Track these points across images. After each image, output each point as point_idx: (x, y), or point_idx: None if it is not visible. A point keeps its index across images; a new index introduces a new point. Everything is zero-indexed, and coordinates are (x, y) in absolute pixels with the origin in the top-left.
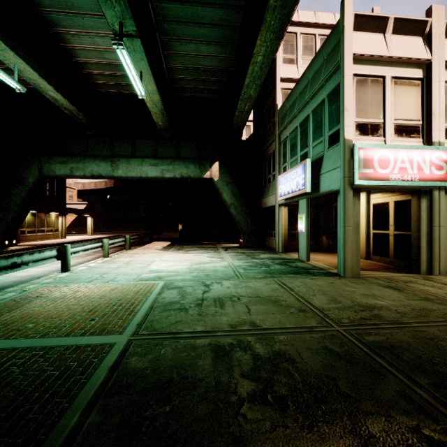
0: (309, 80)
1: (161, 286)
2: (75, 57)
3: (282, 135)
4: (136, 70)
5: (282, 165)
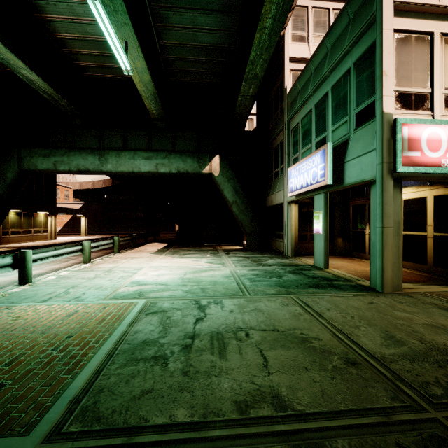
0: (328, 50)
1: (139, 309)
2: (54, 32)
3: (292, 122)
4: (117, 35)
5: (292, 156)
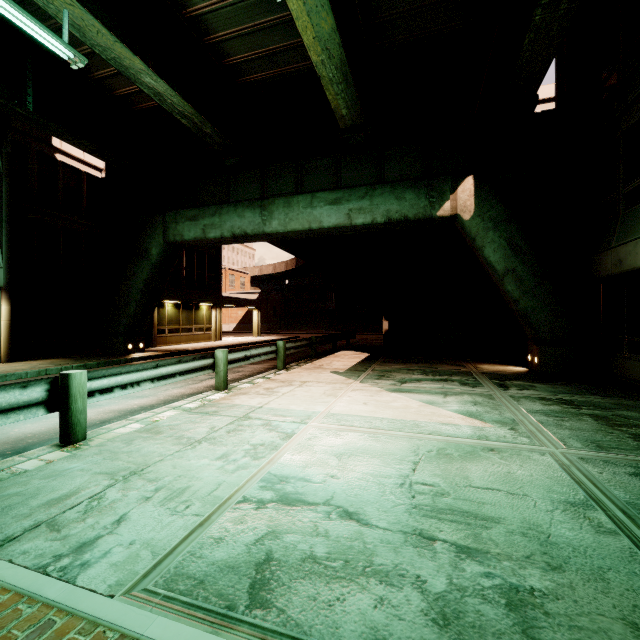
0: None
1: None
2: (187, 6)
3: None
4: None
5: None
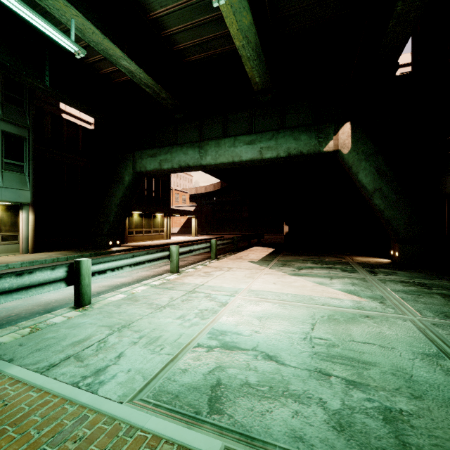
0: None
1: None
2: (150, 11)
3: None
4: None
5: None
